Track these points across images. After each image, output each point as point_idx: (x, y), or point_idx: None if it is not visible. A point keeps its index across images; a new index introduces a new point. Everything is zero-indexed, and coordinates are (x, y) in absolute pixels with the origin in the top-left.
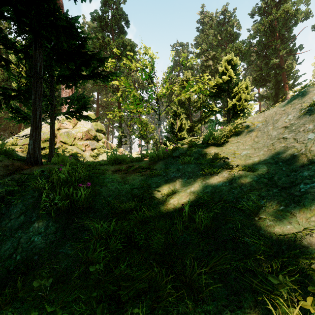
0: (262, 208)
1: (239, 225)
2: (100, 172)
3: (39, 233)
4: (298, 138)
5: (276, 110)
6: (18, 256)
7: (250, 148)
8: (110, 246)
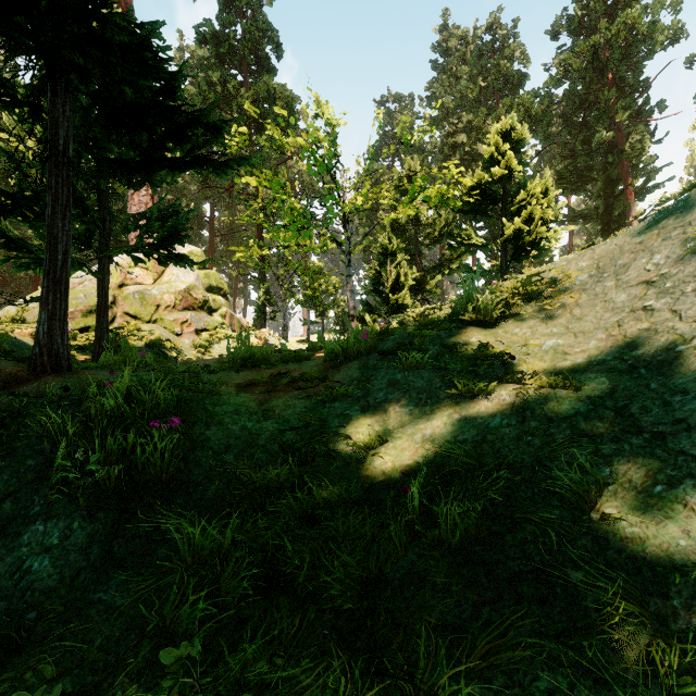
0: (607, 489)
1: (554, 537)
2: (206, 389)
3: (46, 548)
4: (681, 310)
5: (621, 242)
6: None
7: (564, 333)
8: (221, 587)
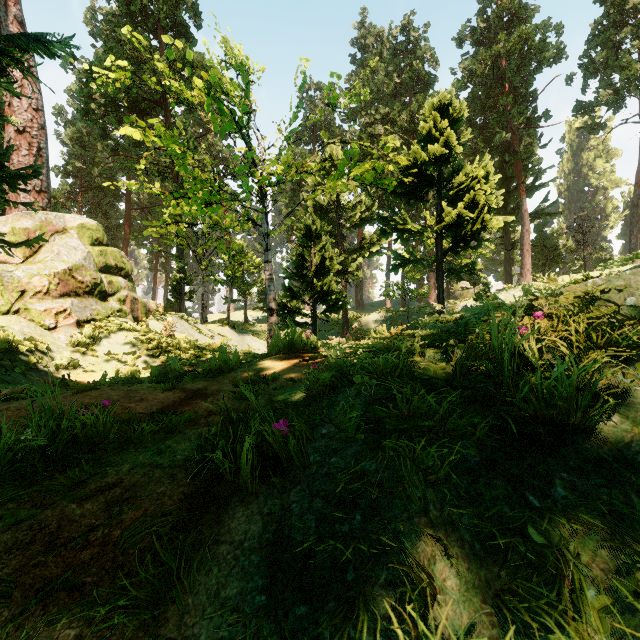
0: None
1: None
2: None
3: None
4: None
5: None
6: None
7: None
8: None
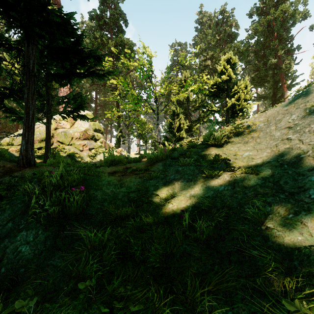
0: (269, 216)
1: (245, 236)
2: (95, 174)
3: (27, 242)
4: (303, 139)
5: (278, 109)
6: (3, 269)
7: (252, 150)
8: (103, 258)
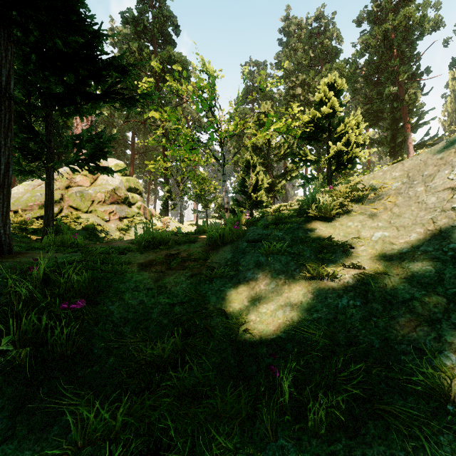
0: None
1: (426, 444)
2: (114, 269)
3: None
4: None
5: (425, 158)
6: None
7: (388, 227)
8: None
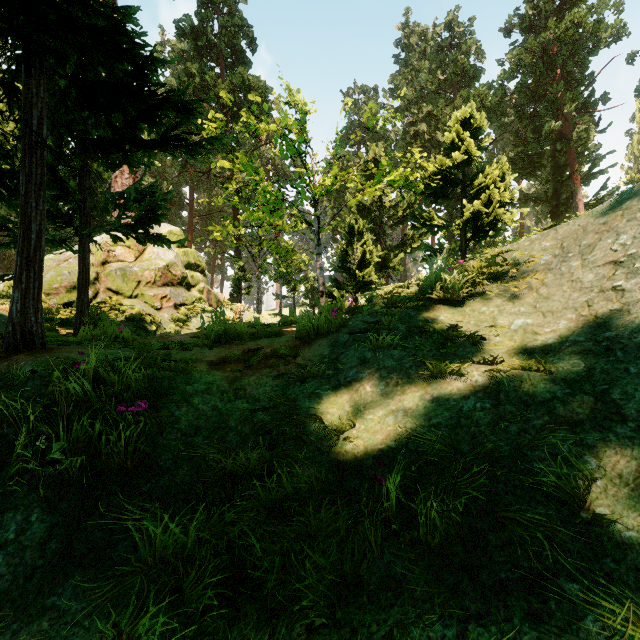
0: (596, 485)
1: (547, 546)
2: (178, 368)
3: (0, 543)
4: None
5: (584, 222)
6: None
7: (532, 313)
8: (184, 591)
